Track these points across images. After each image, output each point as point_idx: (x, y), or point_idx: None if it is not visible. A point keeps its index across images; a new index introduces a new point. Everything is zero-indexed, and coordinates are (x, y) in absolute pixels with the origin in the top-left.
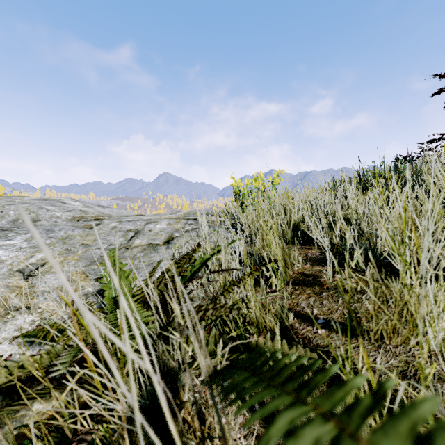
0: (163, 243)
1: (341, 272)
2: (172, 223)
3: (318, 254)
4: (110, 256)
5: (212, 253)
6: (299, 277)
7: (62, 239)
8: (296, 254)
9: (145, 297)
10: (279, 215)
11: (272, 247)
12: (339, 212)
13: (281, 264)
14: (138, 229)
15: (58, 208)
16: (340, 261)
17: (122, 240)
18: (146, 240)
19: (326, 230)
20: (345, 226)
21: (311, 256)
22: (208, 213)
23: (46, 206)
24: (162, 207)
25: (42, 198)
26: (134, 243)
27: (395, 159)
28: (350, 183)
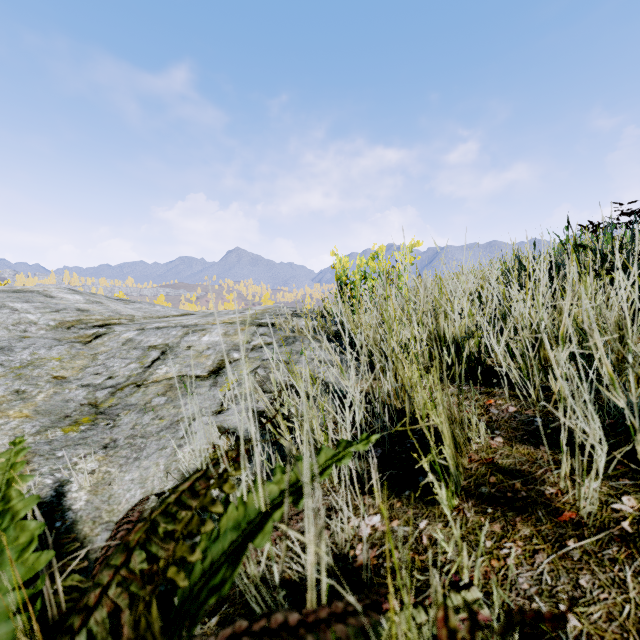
0: (207, 374)
1: (589, 471)
2: (231, 333)
3: (514, 411)
4: (3, 464)
5: (276, 491)
6: (487, 476)
7: (19, 368)
8: (474, 417)
9: (57, 639)
10: (426, 326)
11: (415, 393)
12: (595, 333)
13: (448, 449)
14: (169, 345)
15: (36, 306)
16: (572, 434)
17: (134, 368)
18: (178, 367)
19: (533, 362)
20: (605, 366)
21: (500, 416)
22: (296, 312)
23: (12, 304)
24: (231, 298)
25: (13, 289)
26: (155, 373)
27: (636, 220)
28: (550, 264)
